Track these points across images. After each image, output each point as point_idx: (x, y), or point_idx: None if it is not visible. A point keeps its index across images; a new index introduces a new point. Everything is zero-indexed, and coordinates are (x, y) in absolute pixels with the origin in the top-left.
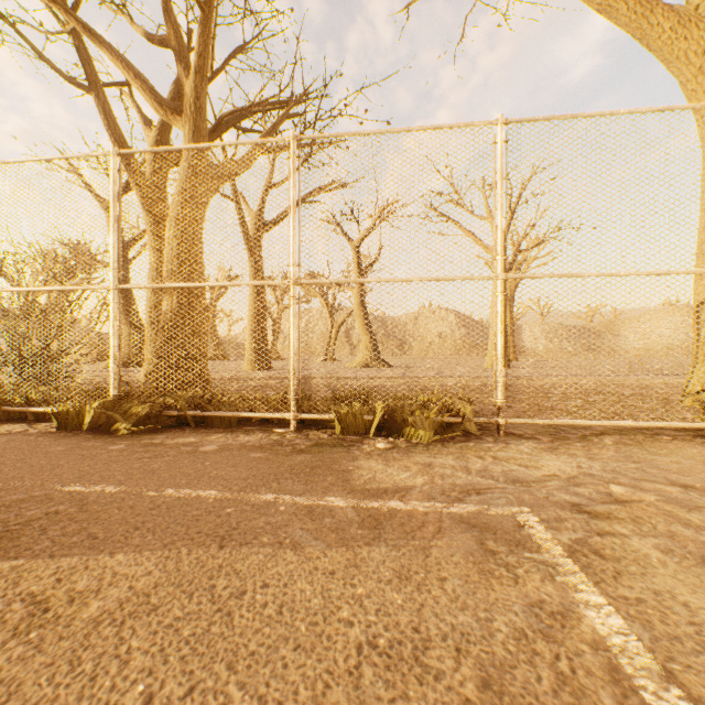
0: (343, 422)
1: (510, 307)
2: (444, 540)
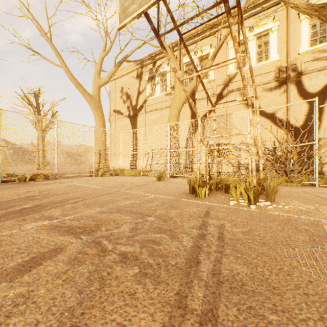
0: (19, 179)
1: (43, 143)
2: (56, 183)
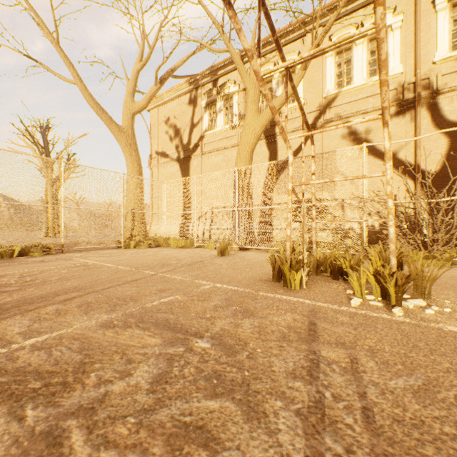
0: (1, 254)
1: (56, 199)
2: (58, 261)
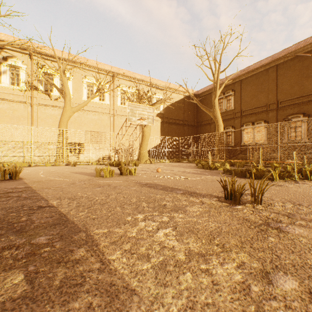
0: None
1: None
2: None
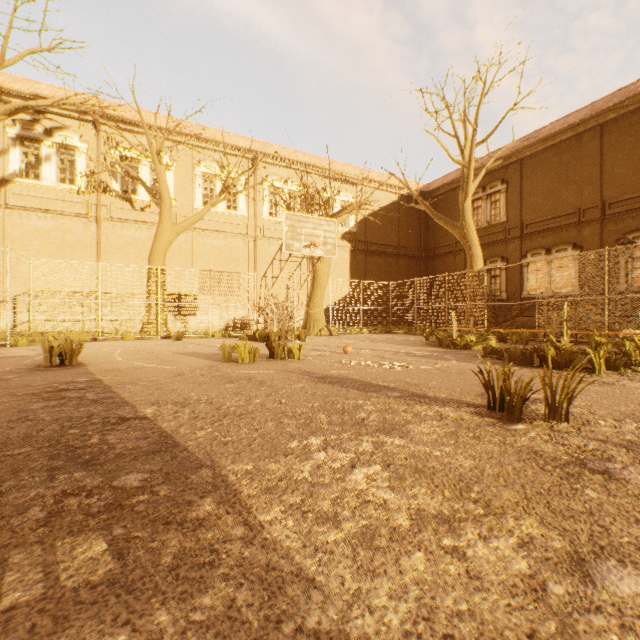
0: None
1: None
2: None
